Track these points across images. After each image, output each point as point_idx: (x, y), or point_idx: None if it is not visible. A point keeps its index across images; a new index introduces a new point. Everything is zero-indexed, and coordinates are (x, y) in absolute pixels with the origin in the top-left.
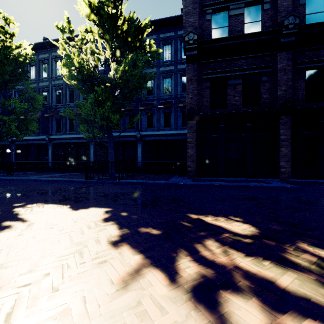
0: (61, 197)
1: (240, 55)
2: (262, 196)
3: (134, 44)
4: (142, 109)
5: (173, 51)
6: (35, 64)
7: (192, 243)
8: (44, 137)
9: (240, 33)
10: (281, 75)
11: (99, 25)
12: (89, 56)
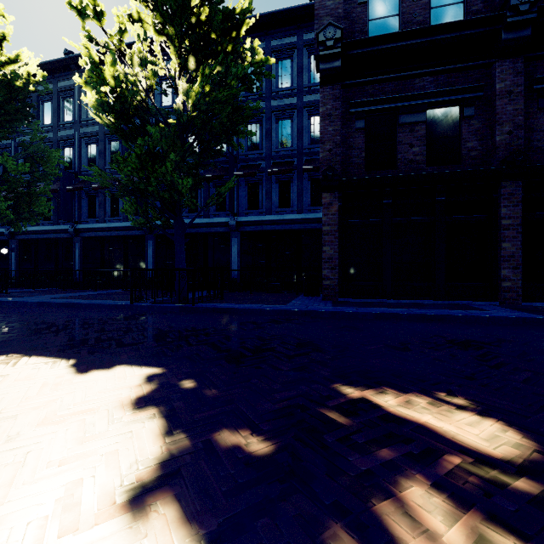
0: (69, 339)
1: (423, 68)
2: (483, 338)
3: (222, 48)
4: (238, 174)
5: (296, 70)
6: (51, 98)
7: (365, 497)
8: (67, 227)
9: (422, 26)
10: (503, 103)
11: (155, 6)
12: (138, 69)
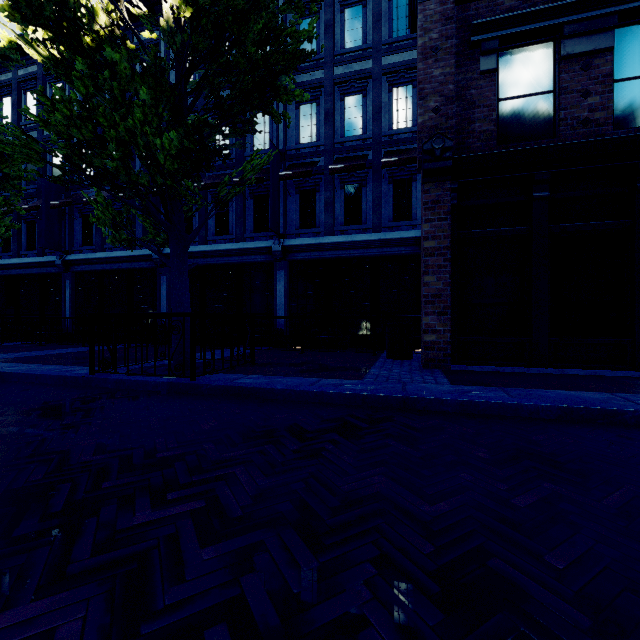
0: None
1: None
2: None
3: None
4: (285, 175)
5: (370, 21)
6: (36, 85)
7: None
8: (54, 258)
9: None
10: None
11: None
12: None
